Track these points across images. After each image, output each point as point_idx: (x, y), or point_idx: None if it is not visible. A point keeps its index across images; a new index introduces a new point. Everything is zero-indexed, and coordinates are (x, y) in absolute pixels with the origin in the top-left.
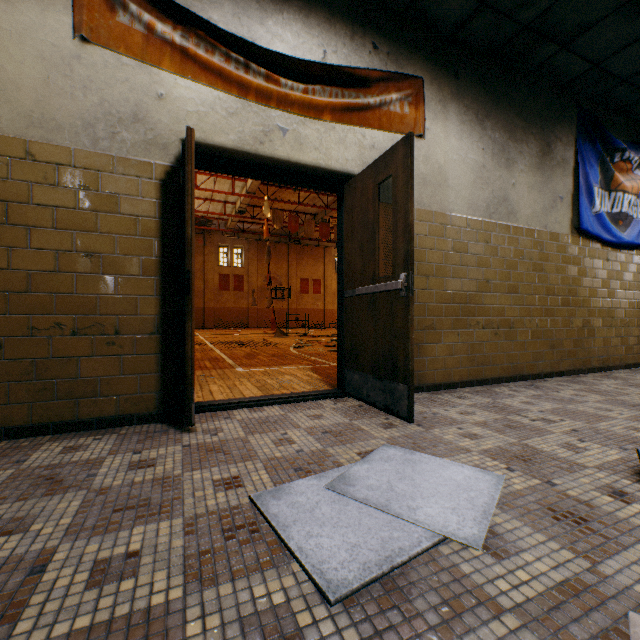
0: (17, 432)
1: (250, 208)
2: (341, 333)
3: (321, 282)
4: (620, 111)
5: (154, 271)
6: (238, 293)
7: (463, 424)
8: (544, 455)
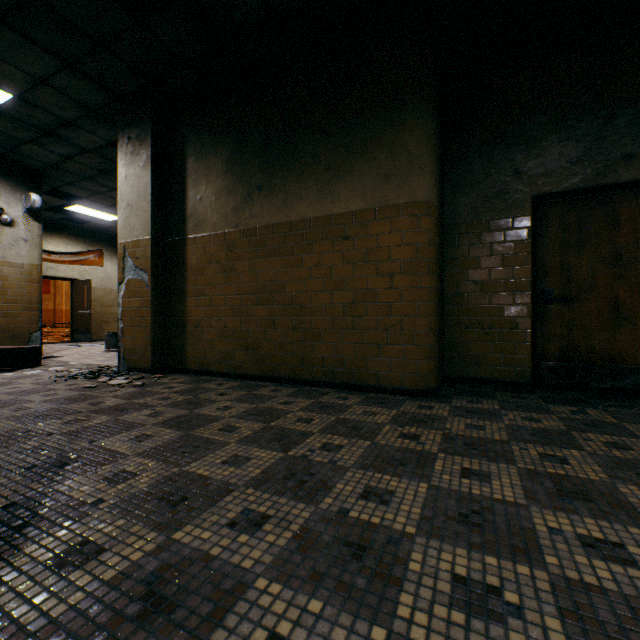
0: None
1: None
2: (73, 324)
3: (52, 282)
4: None
5: None
6: None
7: None
8: None
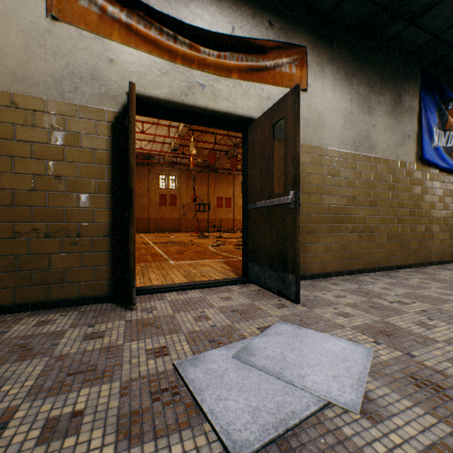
0: (4, 309)
1: (181, 147)
2: (245, 236)
3: (231, 199)
4: (452, 71)
5: (106, 190)
6: (173, 207)
7: (337, 305)
8: (402, 331)
